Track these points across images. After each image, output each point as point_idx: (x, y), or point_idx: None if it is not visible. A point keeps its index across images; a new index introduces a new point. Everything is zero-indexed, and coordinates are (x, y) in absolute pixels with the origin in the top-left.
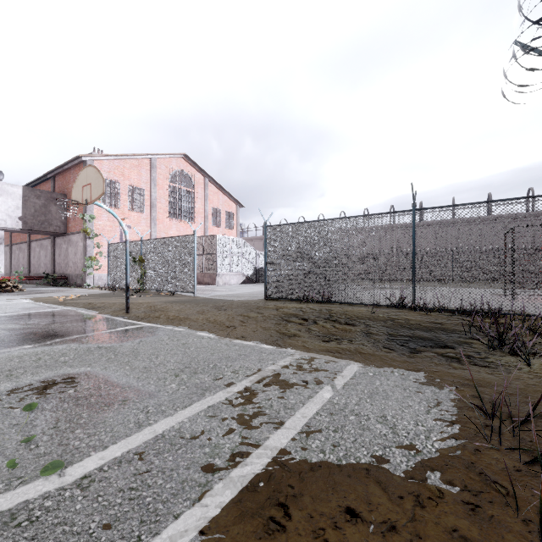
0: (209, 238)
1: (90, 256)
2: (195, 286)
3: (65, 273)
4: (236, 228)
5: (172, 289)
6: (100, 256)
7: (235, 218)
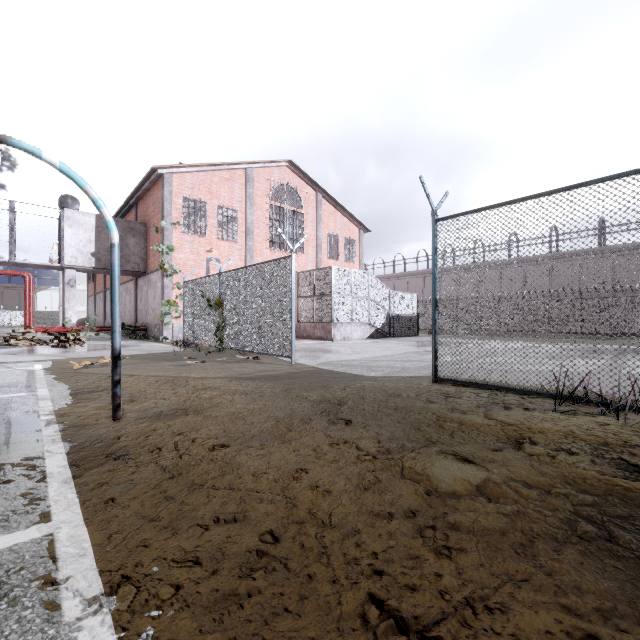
0: (322, 272)
1: (168, 300)
2: (293, 346)
3: (145, 323)
4: (359, 261)
5: (259, 349)
6: (180, 299)
7: (358, 248)
